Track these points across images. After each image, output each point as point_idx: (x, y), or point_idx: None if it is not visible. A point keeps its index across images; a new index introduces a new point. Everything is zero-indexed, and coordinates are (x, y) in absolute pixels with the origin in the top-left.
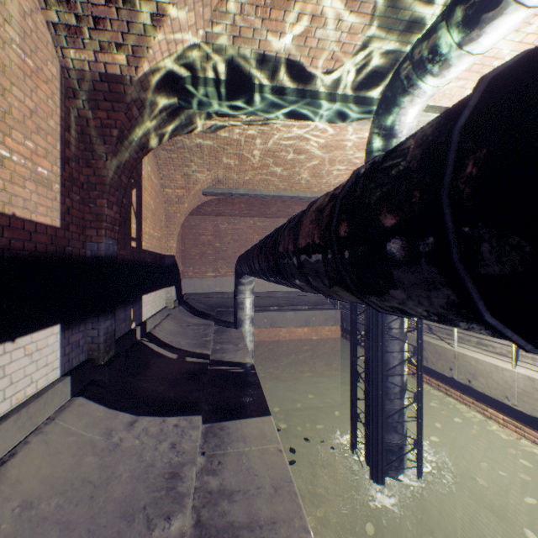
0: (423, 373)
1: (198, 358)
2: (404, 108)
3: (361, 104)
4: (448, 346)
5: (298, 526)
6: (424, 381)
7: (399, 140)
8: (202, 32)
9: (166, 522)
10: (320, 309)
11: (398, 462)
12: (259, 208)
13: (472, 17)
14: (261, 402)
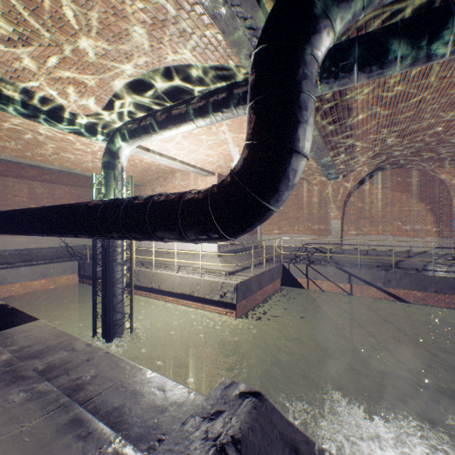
0: (138, 290)
1: None
2: (124, 147)
3: (100, 134)
4: (151, 270)
5: (74, 339)
6: (139, 294)
7: (122, 161)
8: None
9: None
10: (59, 262)
11: (121, 329)
12: None
13: (148, 130)
14: (29, 317)
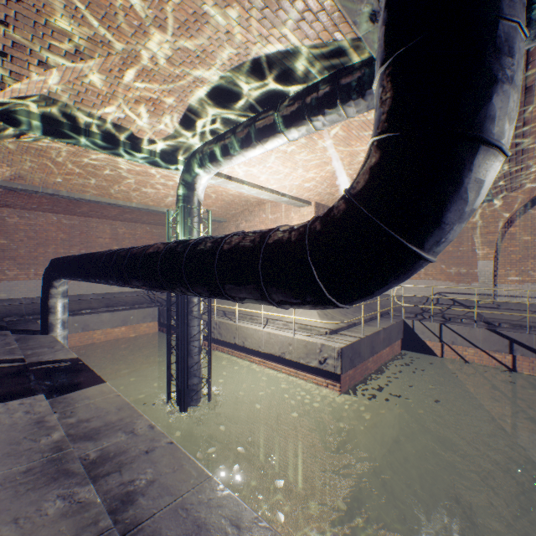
0: (220, 345)
1: (13, 363)
2: (200, 176)
3: (174, 163)
4: (234, 323)
5: (136, 416)
6: (220, 350)
7: (198, 193)
8: (46, 90)
9: (48, 436)
10: (139, 308)
11: (197, 396)
12: (67, 205)
13: (227, 151)
14: (96, 377)
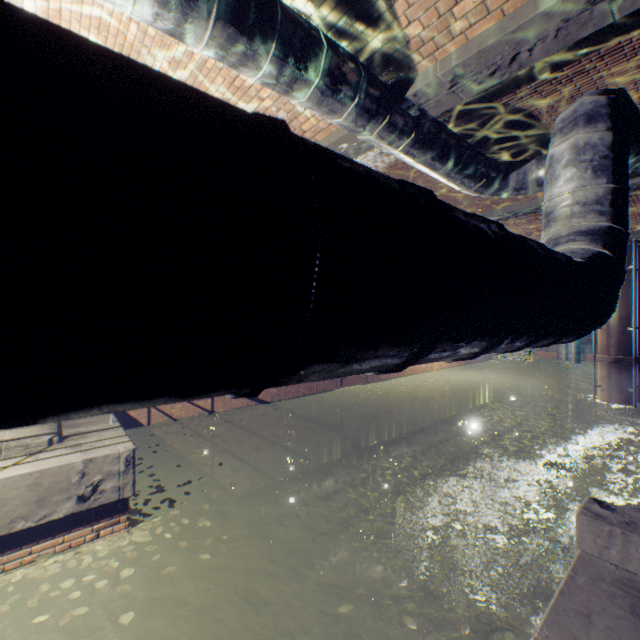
0: None
1: None
2: None
3: None
4: None
5: None
6: None
7: None
8: None
9: None
10: None
11: None
12: None
13: None
14: None
